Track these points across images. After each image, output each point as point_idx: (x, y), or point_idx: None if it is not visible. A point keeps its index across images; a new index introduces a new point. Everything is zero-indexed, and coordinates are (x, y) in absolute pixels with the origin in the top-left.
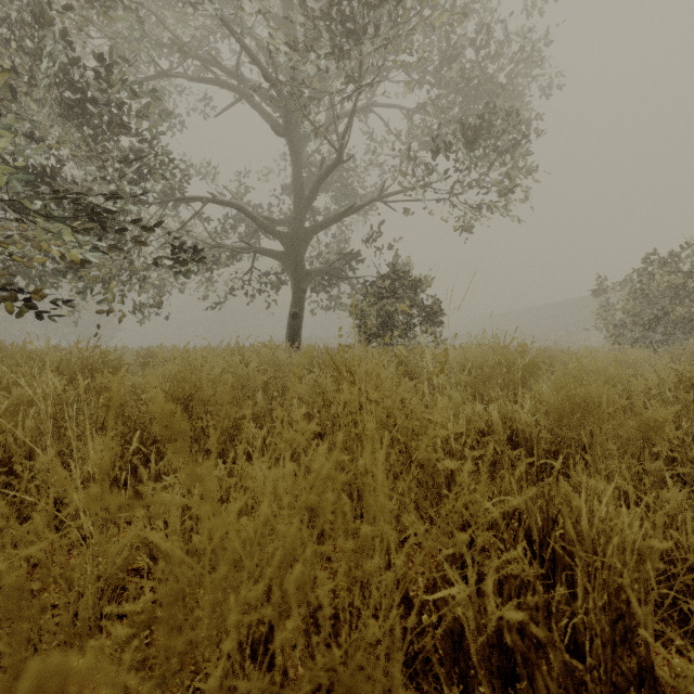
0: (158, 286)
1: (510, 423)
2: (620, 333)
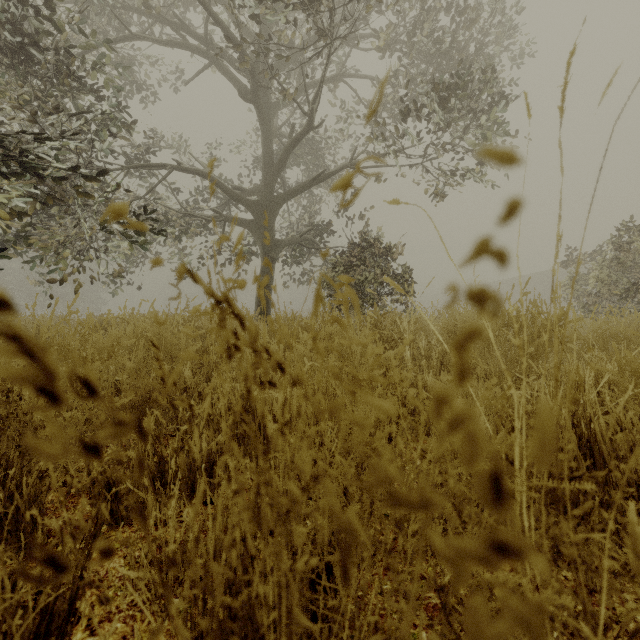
0: (130, 257)
1: (573, 420)
2: (594, 302)
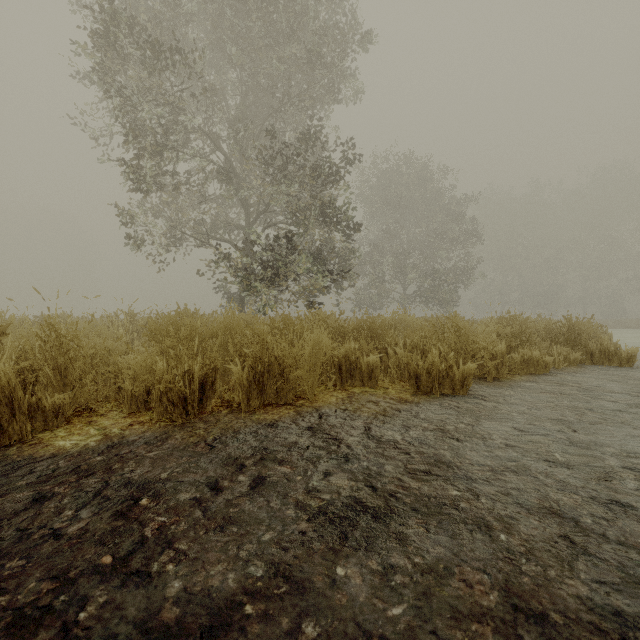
0: None
1: None
2: None
